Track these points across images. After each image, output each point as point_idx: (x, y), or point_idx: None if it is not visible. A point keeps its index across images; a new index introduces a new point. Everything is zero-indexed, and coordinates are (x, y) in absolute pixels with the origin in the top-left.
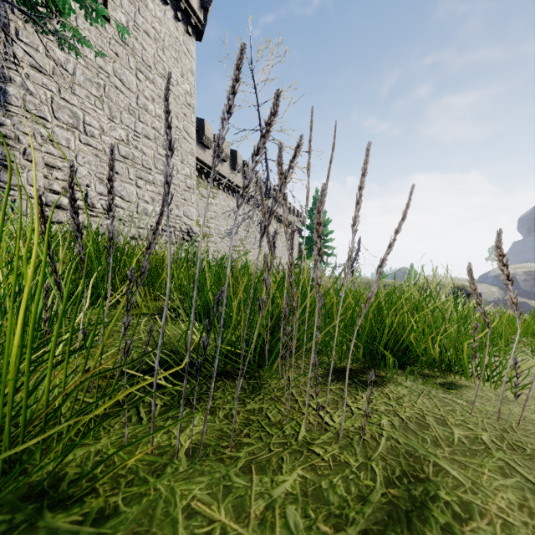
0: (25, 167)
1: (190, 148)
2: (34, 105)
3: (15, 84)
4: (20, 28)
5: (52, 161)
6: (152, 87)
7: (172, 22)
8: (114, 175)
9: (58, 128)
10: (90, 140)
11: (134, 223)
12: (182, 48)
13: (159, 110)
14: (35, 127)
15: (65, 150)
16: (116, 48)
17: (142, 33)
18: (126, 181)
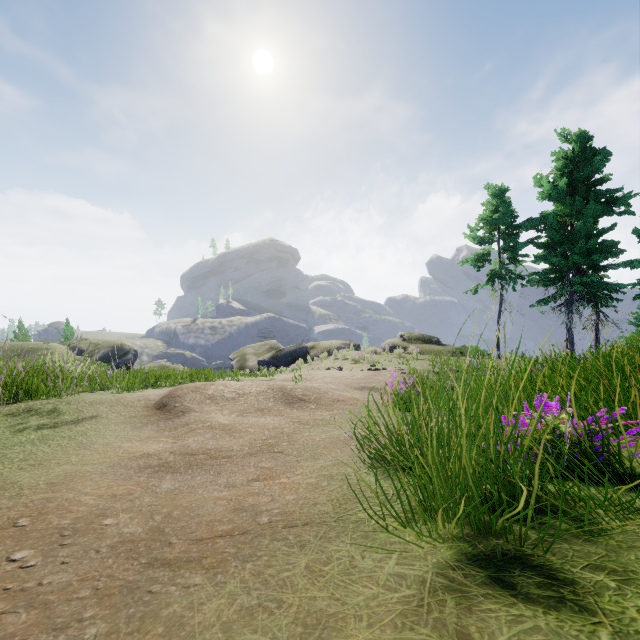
0: None
1: None
2: None
3: None
4: None
5: None
6: None
7: None
8: None
9: None
10: None
11: None
12: None
13: None
14: None
15: None
16: None
17: None
18: None
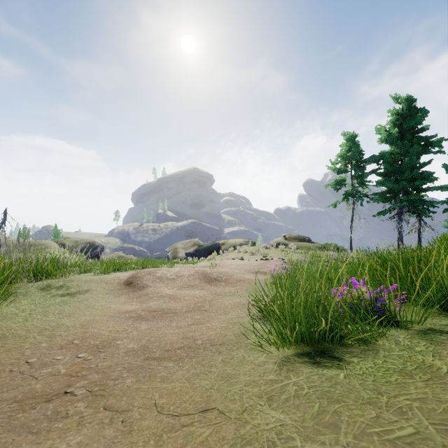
0: None
1: None
2: None
3: None
4: None
5: None
6: None
7: None
8: None
9: None
10: None
11: None
12: None
13: None
14: None
15: None
16: None
17: None
18: None
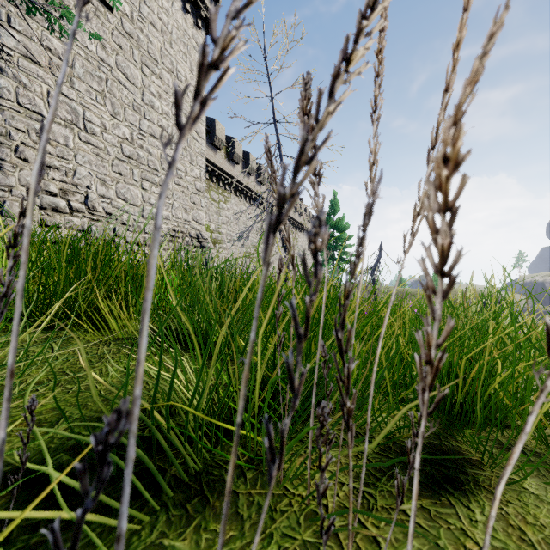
0: (17, 166)
1: (199, 148)
2: (28, 99)
3: (7, 76)
4: (12, 14)
5: (48, 160)
6: (159, 82)
7: (180, 13)
8: (118, 176)
9: (55, 124)
10: (91, 137)
11: (139, 228)
12: (191, 41)
13: (166, 107)
14: (29, 123)
15: (63, 148)
16: (119, 40)
17: (148, 24)
18: (130, 183)
